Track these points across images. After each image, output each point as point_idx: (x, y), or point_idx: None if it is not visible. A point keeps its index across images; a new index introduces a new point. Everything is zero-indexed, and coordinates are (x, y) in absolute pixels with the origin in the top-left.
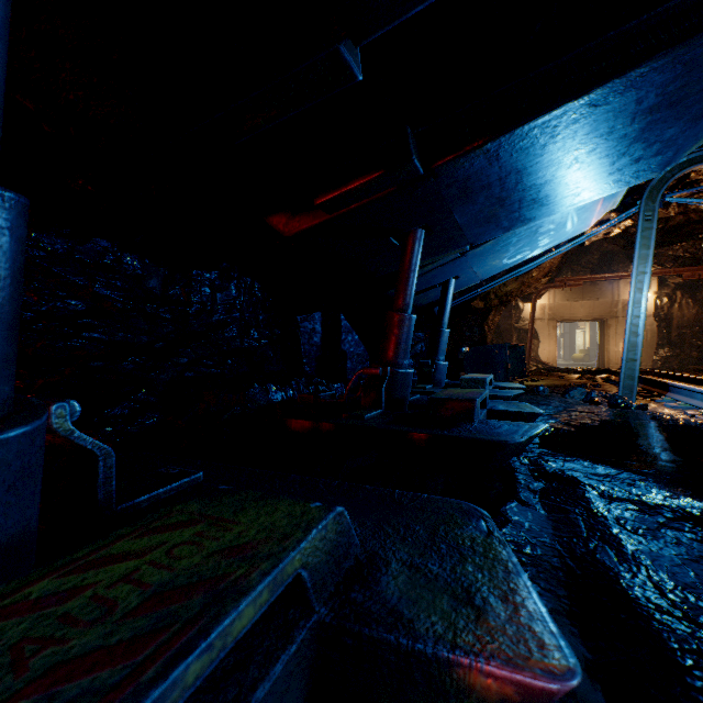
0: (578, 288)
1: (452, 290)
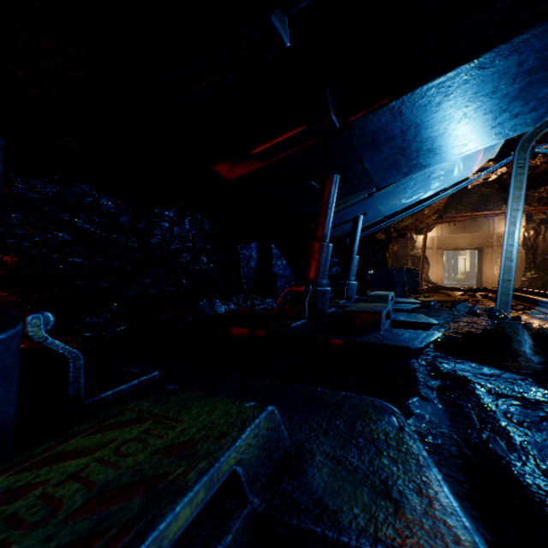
0: (460, 223)
1: (360, 224)
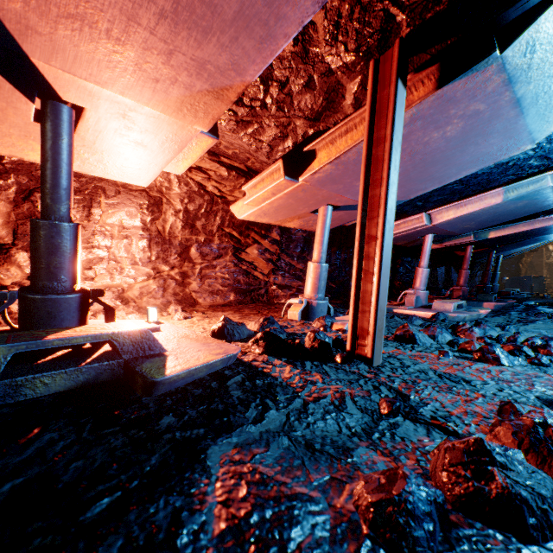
0: None
1: (500, 258)
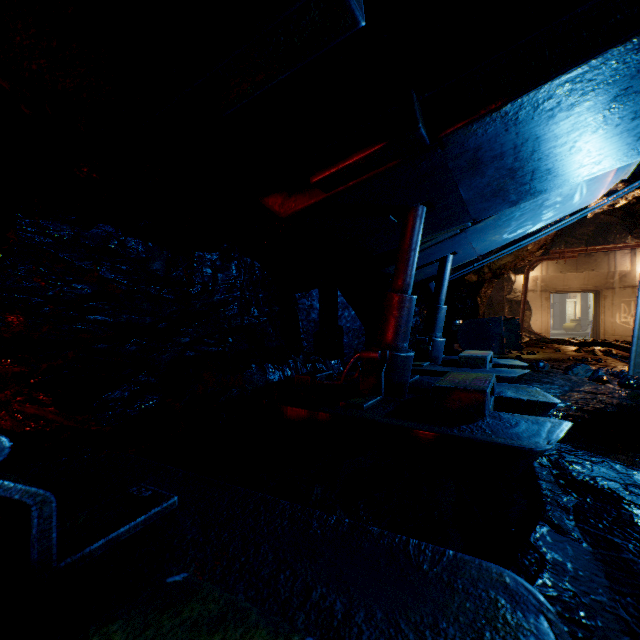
0: (572, 260)
1: (449, 266)
